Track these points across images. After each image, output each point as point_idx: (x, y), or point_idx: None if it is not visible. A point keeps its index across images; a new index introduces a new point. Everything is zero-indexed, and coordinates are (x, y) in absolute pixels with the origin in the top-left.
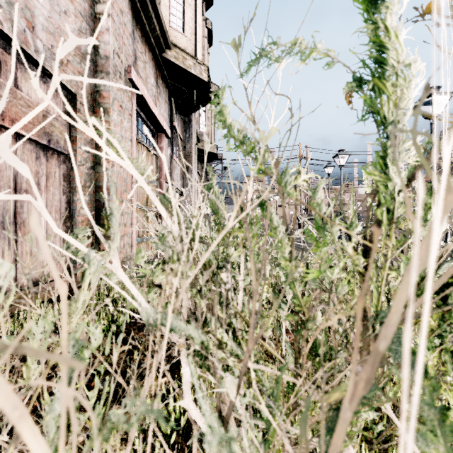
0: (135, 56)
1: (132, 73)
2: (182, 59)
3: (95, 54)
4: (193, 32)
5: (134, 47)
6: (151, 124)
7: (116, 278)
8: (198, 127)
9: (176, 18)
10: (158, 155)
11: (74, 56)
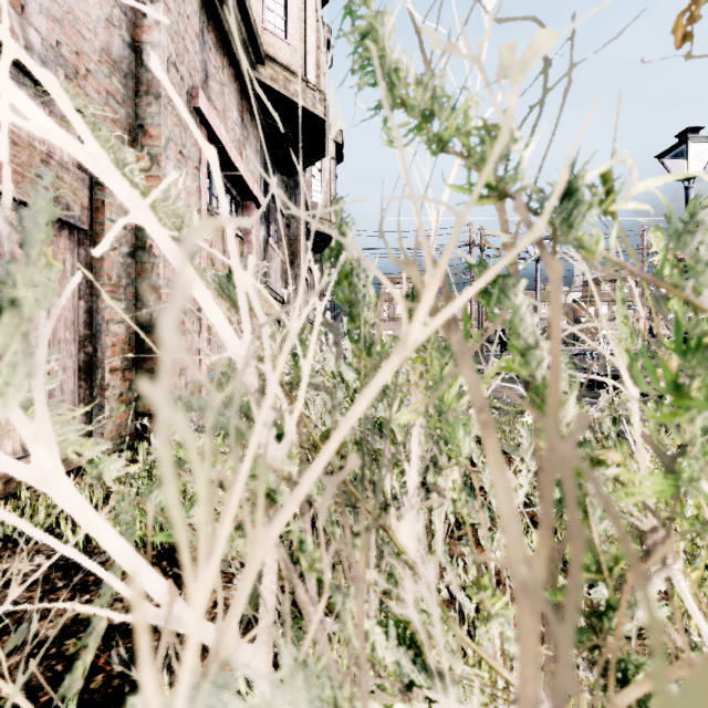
0: (206, 72)
1: (199, 98)
2: (283, 82)
3: (136, 64)
4: (302, 38)
5: (204, 58)
6: (234, 188)
7: (115, 470)
8: (310, 195)
9: (274, 14)
10: (244, 237)
11: (99, 65)
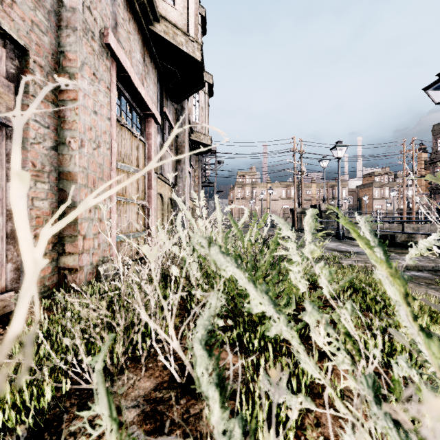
0: (115, 21)
1: (109, 37)
2: (172, 35)
3: (58, 5)
4: (185, 6)
5: (114, 10)
6: (138, 107)
7: None
8: (191, 117)
9: None
10: (145, 142)
11: None
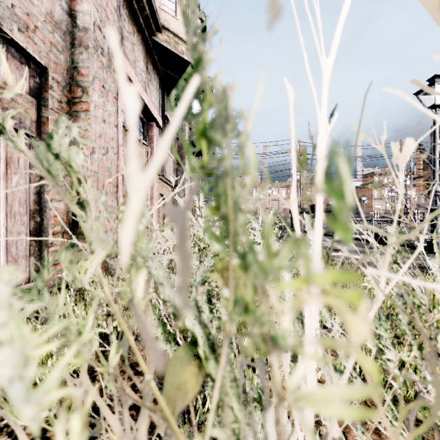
0: (121, 35)
1: None
2: (174, 44)
3: (72, 26)
4: None
5: (120, 25)
6: (141, 113)
7: None
8: None
9: (168, 0)
10: (148, 145)
11: (44, 23)
